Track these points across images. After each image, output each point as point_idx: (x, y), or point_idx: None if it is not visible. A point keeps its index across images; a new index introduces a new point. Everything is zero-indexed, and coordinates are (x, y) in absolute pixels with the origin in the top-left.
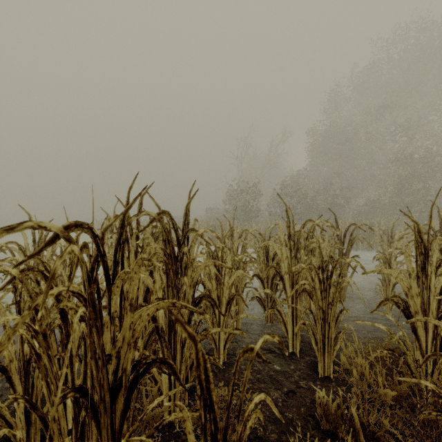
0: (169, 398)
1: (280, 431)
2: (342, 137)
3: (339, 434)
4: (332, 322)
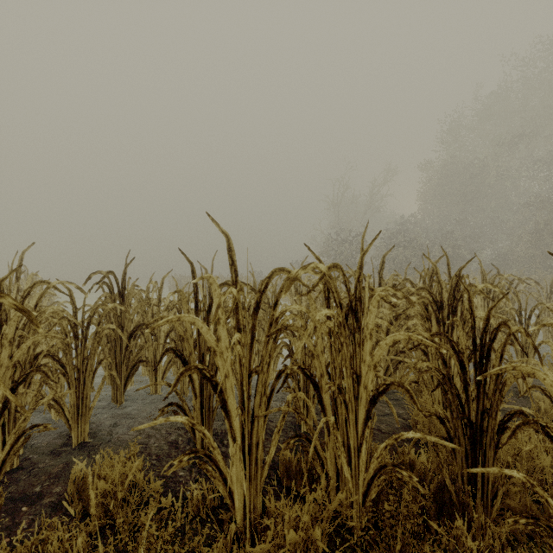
0: None
1: None
2: (465, 176)
3: None
4: (530, 353)
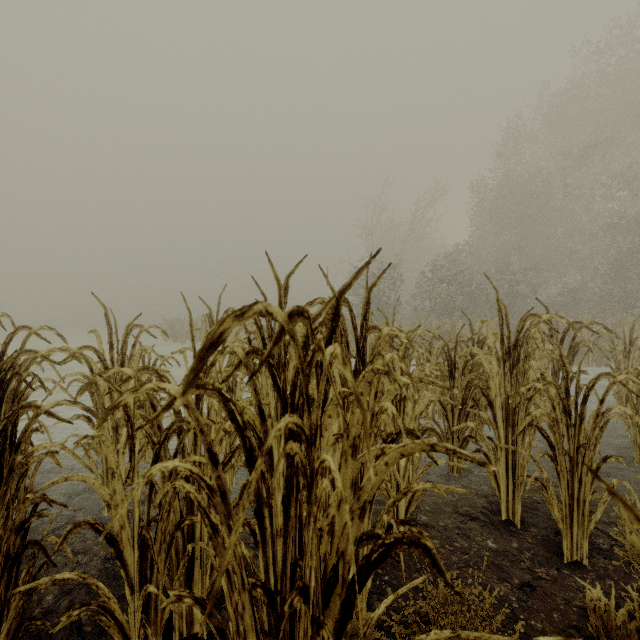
0: None
1: None
2: (525, 194)
3: None
4: (586, 475)
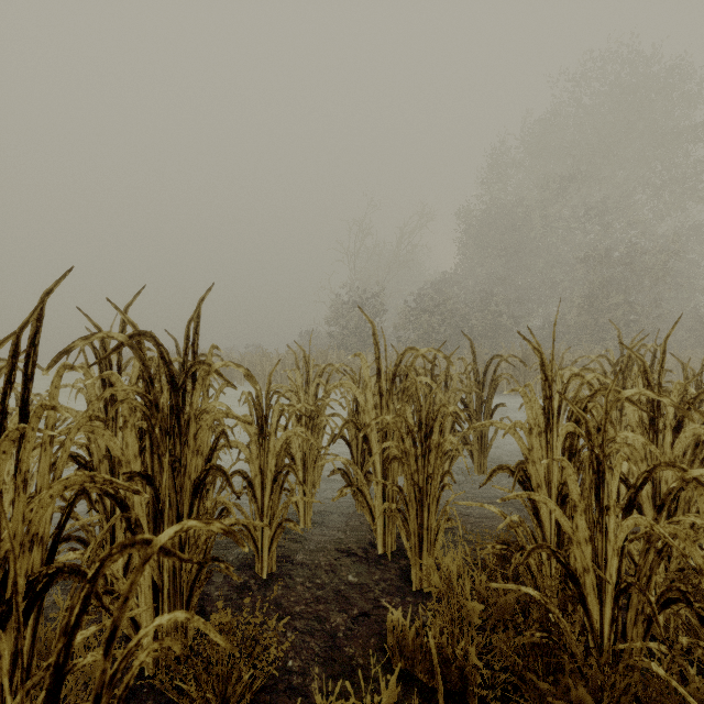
0: (155, 634)
1: (328, 675)
2: (509, 223)
3: (417, 674)
4: (432, 504)
